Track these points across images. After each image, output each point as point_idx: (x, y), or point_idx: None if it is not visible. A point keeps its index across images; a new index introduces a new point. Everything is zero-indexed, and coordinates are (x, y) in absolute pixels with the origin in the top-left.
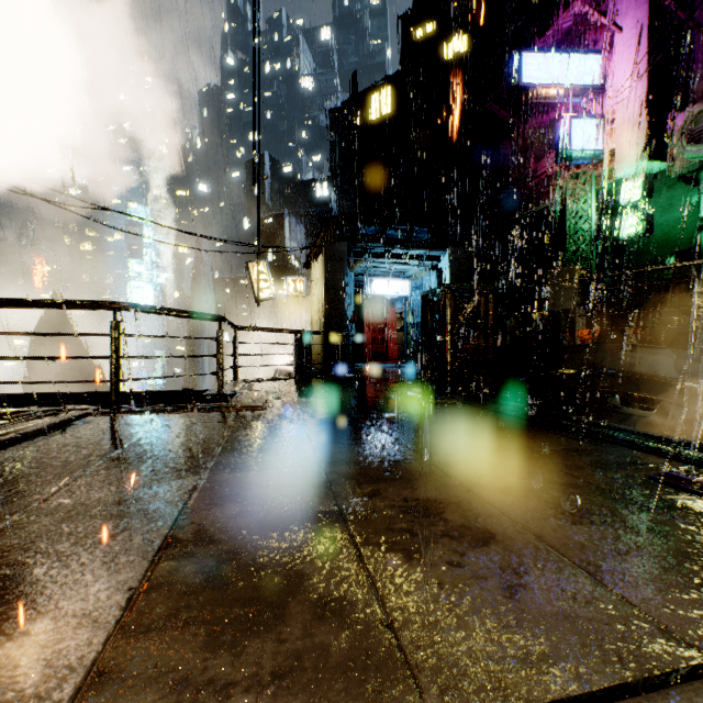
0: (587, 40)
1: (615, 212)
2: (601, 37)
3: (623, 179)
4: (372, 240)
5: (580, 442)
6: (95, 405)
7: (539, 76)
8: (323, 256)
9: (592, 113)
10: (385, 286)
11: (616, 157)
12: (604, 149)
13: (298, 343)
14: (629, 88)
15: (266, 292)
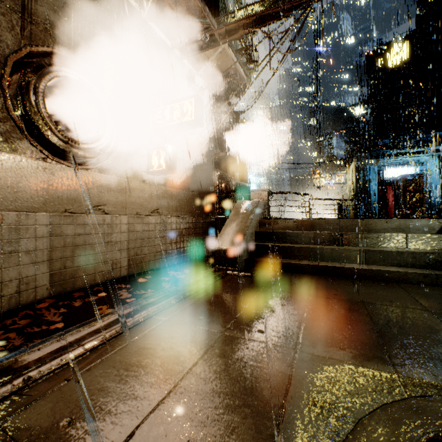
0: None
1: None
2: None
3: None
4: (387, 147)
5: None
6: None
7: None
8: (354, 162)
9: None
10: (397, 172)
11: None
12: None
13: (340, 207)
14: None
15: (322, 183)
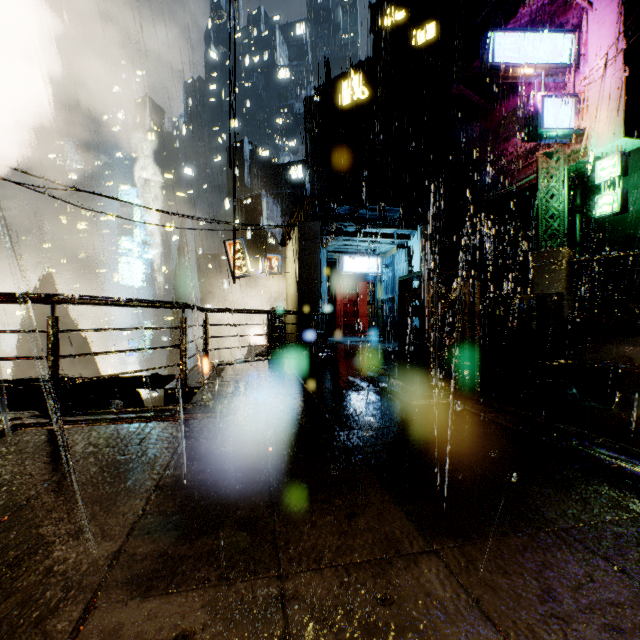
0: (557, 20)
1: (584, 191)
2: (572, 17)
3: (595, 158)
4: (345, 219)
5: (637, 498)
6: (31, 412)
7: (511, 55)
8: (297, 235)
9: (564, 92)
10: (356, 263)
11: (589, 135)
12: (577, 128)
13: (272, 319)
14: (604, 66)
15: (242, 270)
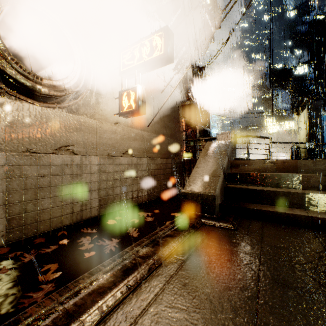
0: None
1: None
2: None
3: None
4: None
5: None
6: None
7: None
8: (307, 109)
9: None
10: None
11: None
12: None
13: (292, 150)
14: None
15: (274, 130)
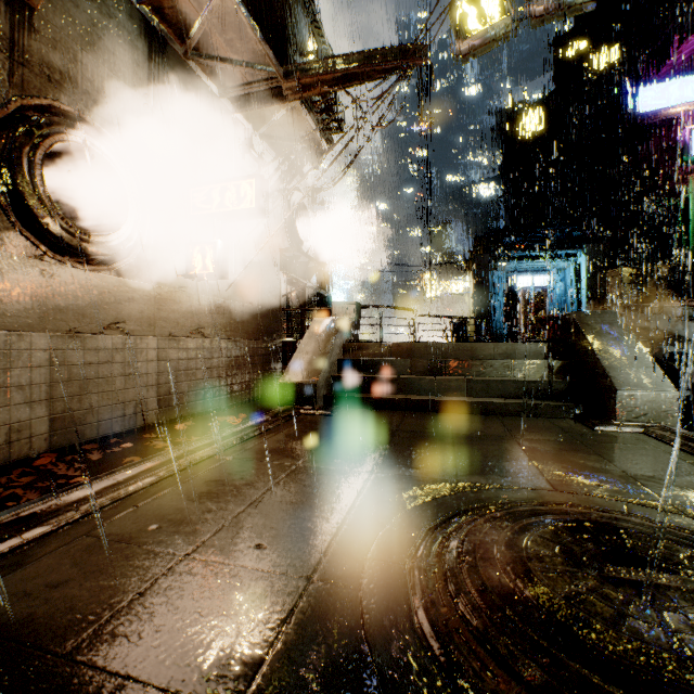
0: None
1: None
2: None
3: None
4: (516, 247)
5: None
6: None
7: (656, 103)
8: (475, 265)
9: None
10: (529, 281)
11: None
12: None
13: (457, 327)
14: None
15: (435, 293)
